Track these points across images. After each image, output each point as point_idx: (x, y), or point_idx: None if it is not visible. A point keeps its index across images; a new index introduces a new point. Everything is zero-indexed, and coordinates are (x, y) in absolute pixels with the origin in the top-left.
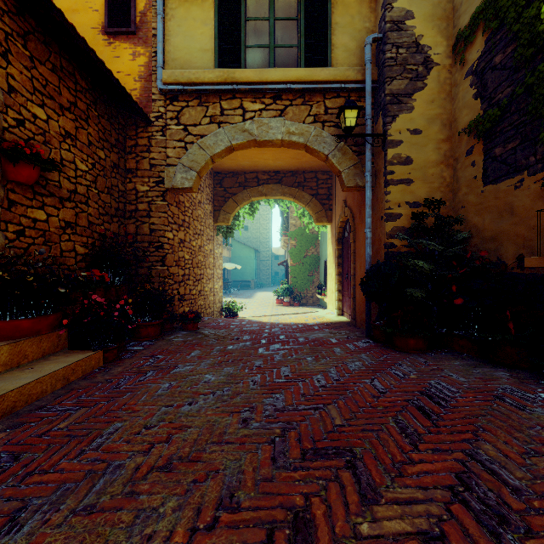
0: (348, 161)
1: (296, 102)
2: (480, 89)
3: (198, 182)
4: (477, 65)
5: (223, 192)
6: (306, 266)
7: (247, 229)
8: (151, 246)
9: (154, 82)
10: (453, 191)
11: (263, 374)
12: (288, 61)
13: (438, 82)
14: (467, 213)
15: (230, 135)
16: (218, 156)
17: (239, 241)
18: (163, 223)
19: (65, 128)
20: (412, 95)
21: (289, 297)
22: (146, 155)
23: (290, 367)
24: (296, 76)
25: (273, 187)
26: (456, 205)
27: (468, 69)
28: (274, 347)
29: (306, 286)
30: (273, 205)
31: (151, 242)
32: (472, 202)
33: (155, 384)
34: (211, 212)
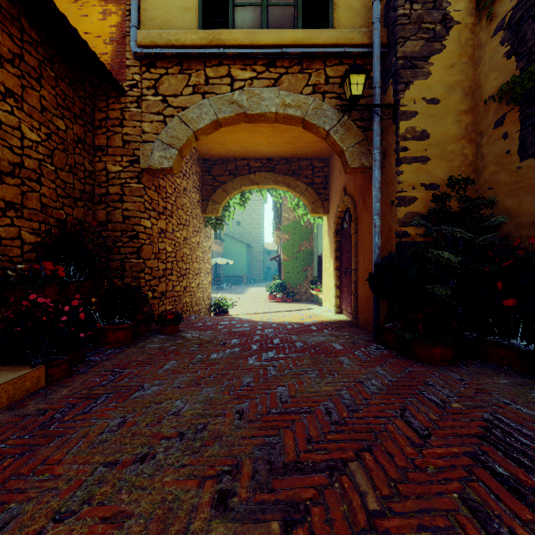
0: (353, 138)
1: (292, 70)
2: (515, 45)
3: (179, 162)
4: (510, 17)
5: (211, 181)
6: (299, 261)
7: (240, 224)
8: (124, 236)
9: (127, 46)
10: (476, 171)
11: (254, 399)
12: (283, 22)
13: (458, 44)
14: (496, 195)
15: (216, 107)
16: (202, 132)
17: (231, 236)
18: (138, 208)
19: (4, 84)
20: (429, 59)
21: (282, 292)
22: (118, 130)
23: (288, 388)
24: (292, 38)
25: (265, 175)
26: (480, 187)
27: (498, 24)
28: (267, 355)
29: (299, 282)
30: (265, 195)
31: (124, 231)
32: (503, 182)
33: (102, 420)
34: (198, 201)
